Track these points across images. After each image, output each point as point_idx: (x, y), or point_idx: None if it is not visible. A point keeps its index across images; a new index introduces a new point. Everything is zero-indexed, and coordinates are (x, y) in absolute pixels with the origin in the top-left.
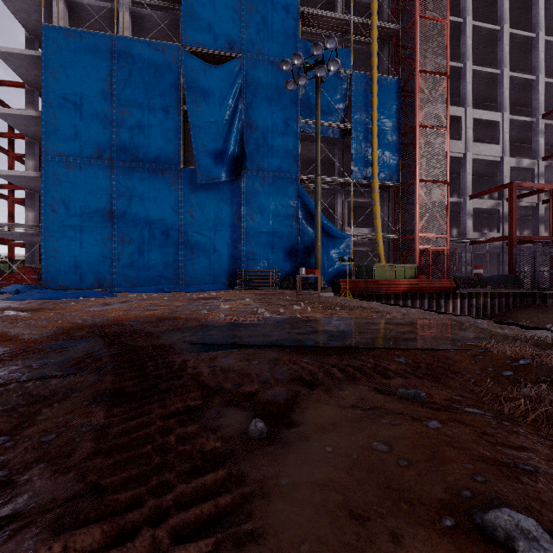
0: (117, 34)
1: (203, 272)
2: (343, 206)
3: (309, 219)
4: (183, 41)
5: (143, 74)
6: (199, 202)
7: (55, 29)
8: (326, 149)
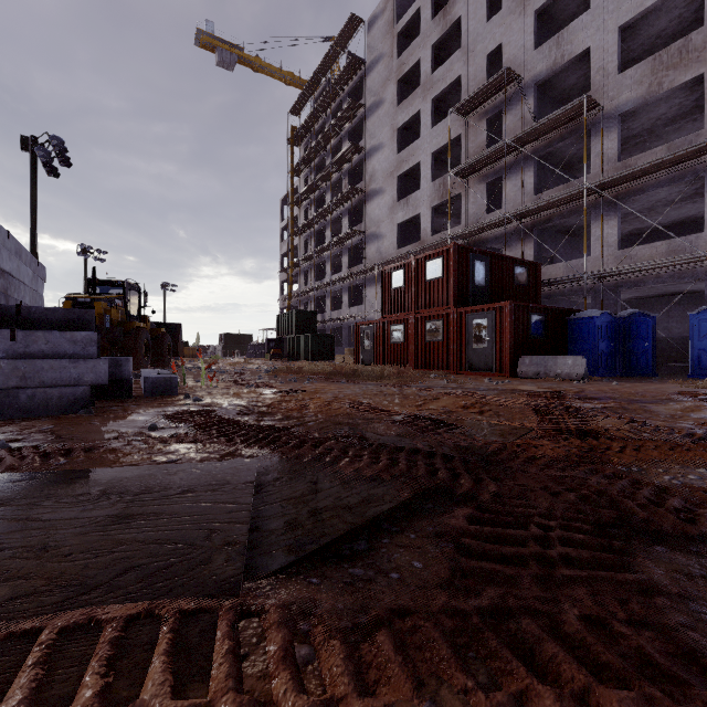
0: None
1: None
2: None
3: None
4: None
5: None
6: None
7: None
8: None
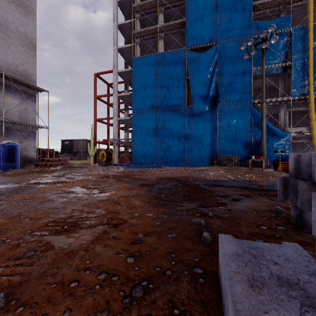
0: (159, 53)
1: (196, 157)
2: (285, 115)
3: (259, 125)
4: (187, 46)
5: (169, 67)
6: (194, 122)
7: (137, 59)
8: (271, 80)
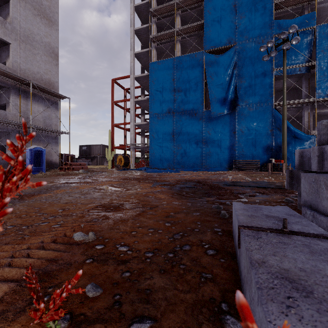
0: (176, 56)
1: (214, 161)
2: (309, 117)
3: (280, 128)
4: (204, 48)
5: (186, 71)
6: (212, 126)
7: (153, 63)
8: (294, 81)
